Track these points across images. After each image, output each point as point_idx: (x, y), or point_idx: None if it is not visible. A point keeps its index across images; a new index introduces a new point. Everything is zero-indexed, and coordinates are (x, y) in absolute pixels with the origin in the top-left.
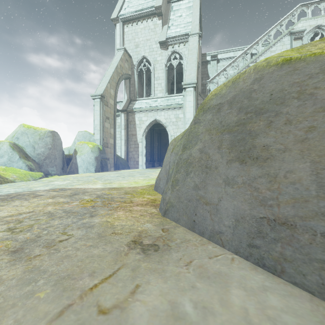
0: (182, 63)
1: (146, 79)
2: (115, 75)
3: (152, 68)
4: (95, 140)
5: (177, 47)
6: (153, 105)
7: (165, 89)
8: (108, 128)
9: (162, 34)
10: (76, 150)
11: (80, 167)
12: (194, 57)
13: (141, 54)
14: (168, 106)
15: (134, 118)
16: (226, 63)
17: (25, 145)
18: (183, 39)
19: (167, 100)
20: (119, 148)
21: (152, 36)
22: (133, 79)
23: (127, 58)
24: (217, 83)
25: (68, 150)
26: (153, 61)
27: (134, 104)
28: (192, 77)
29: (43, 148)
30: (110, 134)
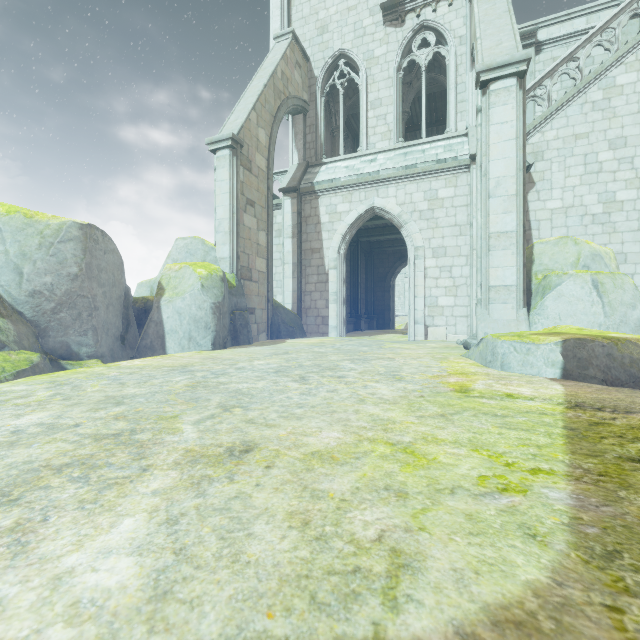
0: (444, 54)
1: (343, 118)
2: (270, 94)
3: (362, 78)
4: (217, 262)
5: (431, 13)
6: (365, 171)
7: (396, 128)
8: (252, 230)
9: None
10: (163, 283)
11: (170, 334)
12: (499, 3)
13: (333, 48)
14: (408, 170)
15: (316, 208)
16: (563, 50)
17: None
18: None
19: (404, 155)
20: (278, 284)
21: None
22: (313, 113)
23: (298, 59)
24: (548, 96)
25: (149, 288)
26: (365, 61)
27: (317, 173)
28: (508, 50)
29: (50, 273)
30: (257, 245)
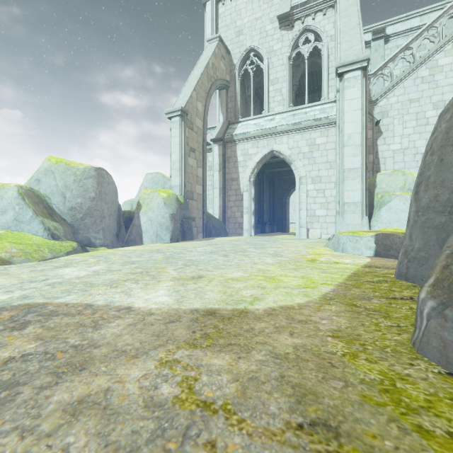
0: (320, 47)
1: (253, 90)
2: (205, 79)
3: (265, 65)
4: (172, 188)
5: (311, 21)
6: (267, 127)
7: (288, 97)
8: (193, 167)
9: (283, 3)
10: (140, 202)
11: (145, 233)
12: (353, 18)
13: (246, 45)
14: (296, 126)
15: (234, 152)
16: (404, 40)
17: (50, 193)
18: (322, 4)
19: (293, 115)
20: (210, 202)
21: (265, 11)
22: (232, 88)
23: (223, 54)
24: (391, 74)
25: (130, 204)
26: (267, 53)
27: (235, 128)
28: (357, 52)
29: (80, 197)
30: (196, 177)
